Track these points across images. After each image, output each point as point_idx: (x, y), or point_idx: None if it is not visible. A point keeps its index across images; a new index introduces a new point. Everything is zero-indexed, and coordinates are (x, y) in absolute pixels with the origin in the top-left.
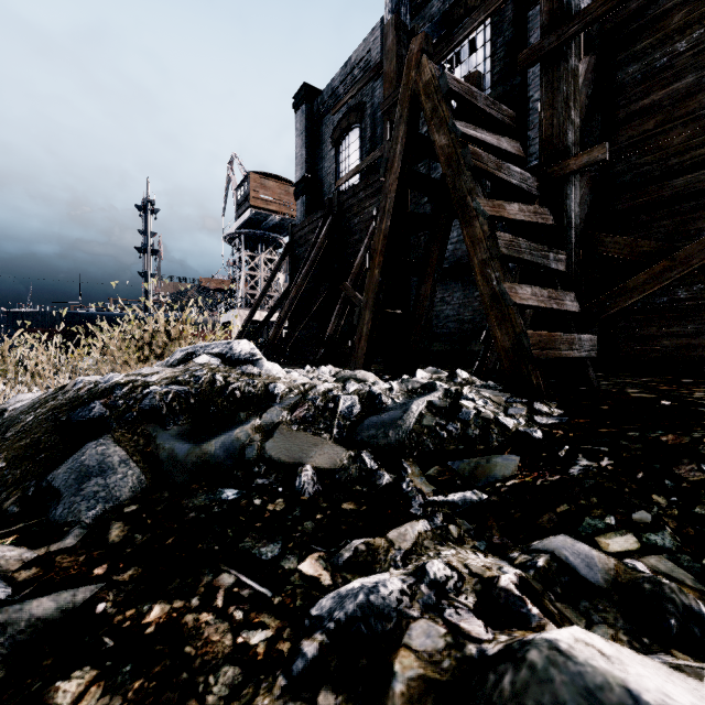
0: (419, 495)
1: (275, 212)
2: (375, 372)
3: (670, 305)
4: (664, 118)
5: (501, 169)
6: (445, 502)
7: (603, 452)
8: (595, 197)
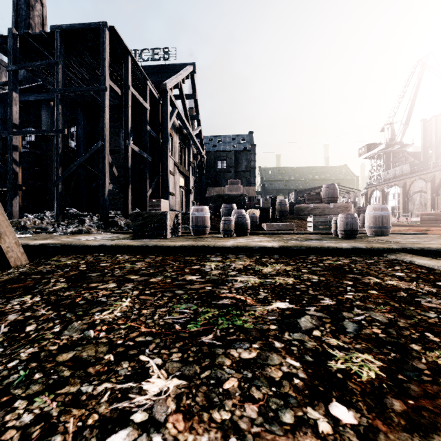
0: None
1: None
2: None
3: None
4: None
5: None
6: None
7: None
8: None
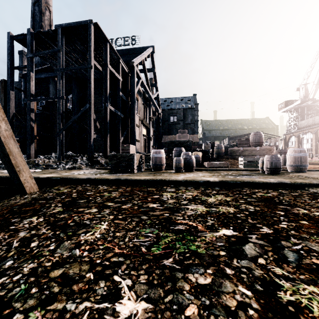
0: None
1: None
2: None
3: None
4: None
5: None
6: None
7: None
8: None
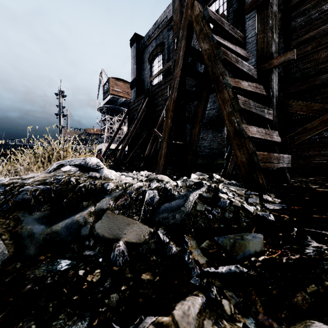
0: (196, 266)
1: (122, 97)
2: (169, 174)
3: (319, 140)
4: (316, 44)
5: (238, 62)
6: (216, 274)
7: (326, 235)
8: (280, 85)
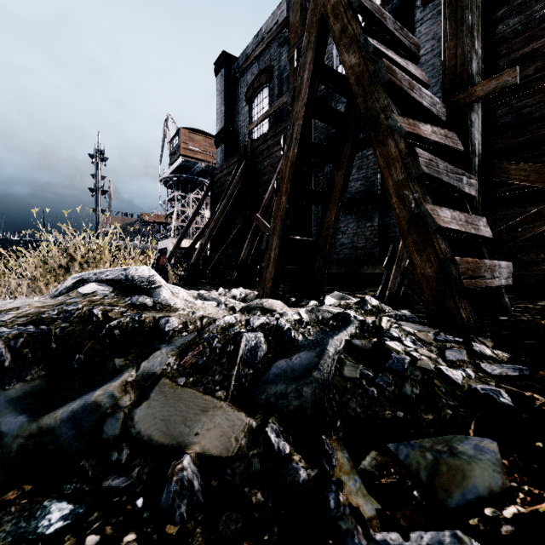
0: (357, 526)
1: (202, 160)
2: (282, 294)
3: None
4: (544, 64)
5: (413, 89)
6: None
7: None
8: None
